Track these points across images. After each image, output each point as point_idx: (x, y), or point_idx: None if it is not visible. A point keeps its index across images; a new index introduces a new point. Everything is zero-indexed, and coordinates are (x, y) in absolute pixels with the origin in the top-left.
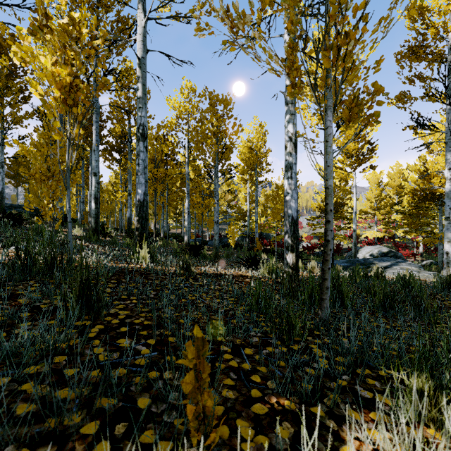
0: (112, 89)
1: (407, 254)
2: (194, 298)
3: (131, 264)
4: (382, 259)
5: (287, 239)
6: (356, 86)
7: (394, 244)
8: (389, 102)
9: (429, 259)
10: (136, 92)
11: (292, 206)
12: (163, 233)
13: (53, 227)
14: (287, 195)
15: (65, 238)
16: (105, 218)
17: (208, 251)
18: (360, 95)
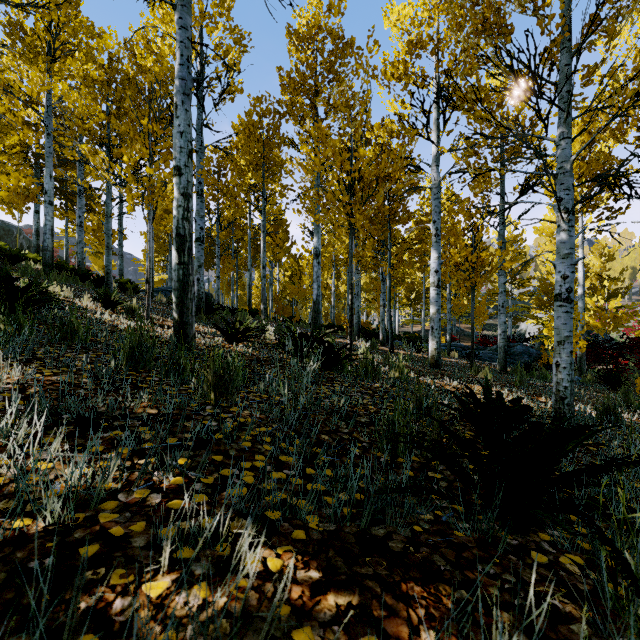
0: None
1: None
2: None
3: None
4: None
5: None
6: None
7: None
8: None
9: None
10: None
11: None
12: (382, 332)
13: None
14: None
15: None
16: (309, 308)
17: None
18: None
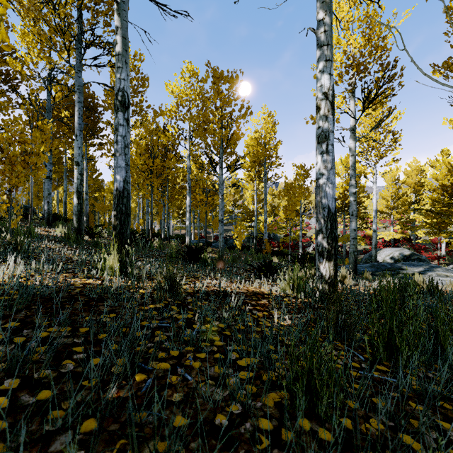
0: (99, 65)
1: (430, 257)
2: (165, 366)
3: (89, 279)
4: (412, 264)
5: (320, 240)
6: (386, 59)
7: (412, 246)
8: (435, 70)
9: (452, 262)
10: (114, 48)
11: (329, 193)
12: (163, 234)
13: (9, 225)
14: (321, 177)
15: (13, 239)
16: (107, 218)
17: (209, 255)
18: (393, 67)
